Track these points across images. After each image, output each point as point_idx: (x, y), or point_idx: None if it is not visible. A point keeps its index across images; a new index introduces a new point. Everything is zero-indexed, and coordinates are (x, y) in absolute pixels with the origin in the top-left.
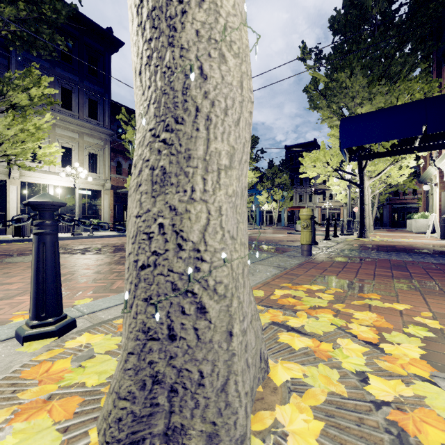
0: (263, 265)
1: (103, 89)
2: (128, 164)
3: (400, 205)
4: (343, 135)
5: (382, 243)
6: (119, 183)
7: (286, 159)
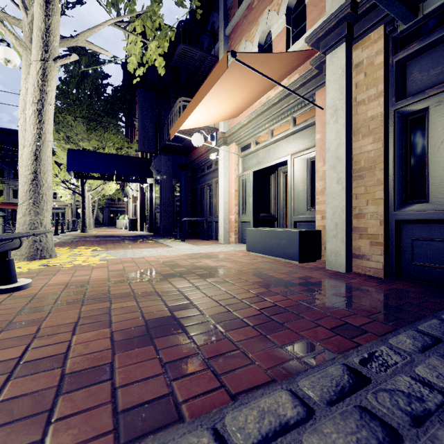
0: None
1: None
2: None
3: (115, 208)
4: (70, 162)
5: (96, 234)
6: None
7: None
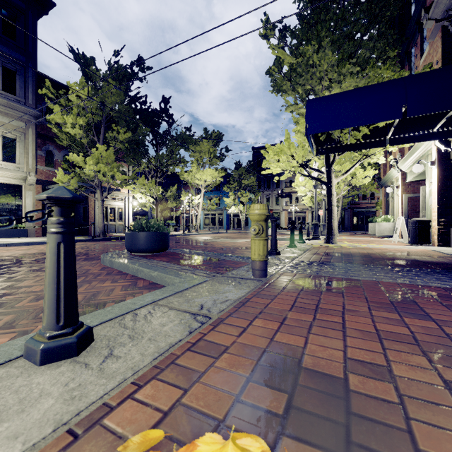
0: (167, 311)
1: (25, 57)
2: (62, 154)
3: (360, 209)
4: (311, 117)
5: (352, 249)
6: (49, 178)
7: (253, 160)
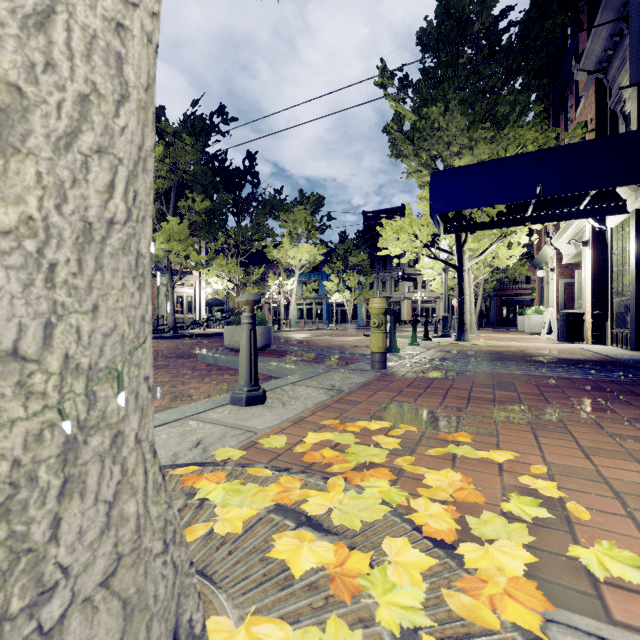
0: (307, 388)
1: None
2: None
3: (510, 297)
4: (435, 195)
5: (486, 348)
6: None
7: (363, 231)
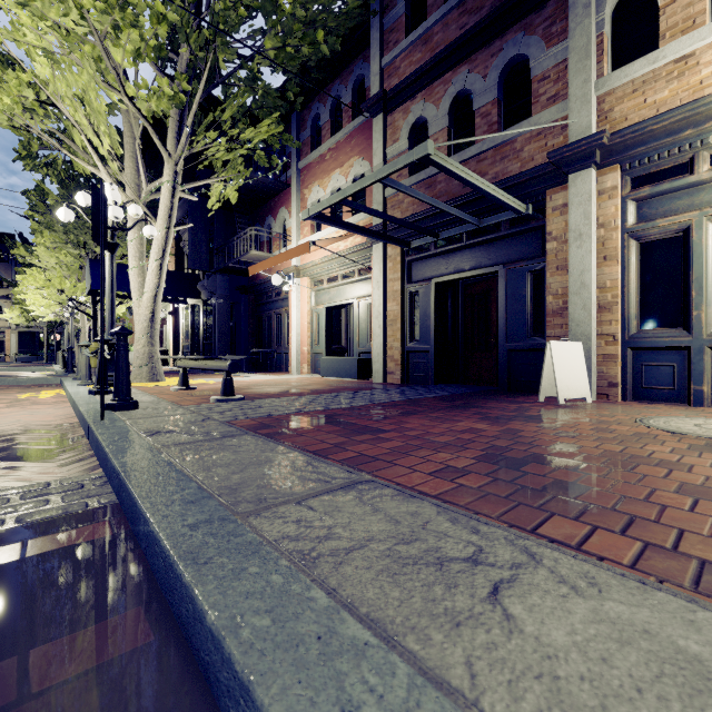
0: None
1: None
2: None
3: None
4: (95, 277)
5: None
6: None
7: None
